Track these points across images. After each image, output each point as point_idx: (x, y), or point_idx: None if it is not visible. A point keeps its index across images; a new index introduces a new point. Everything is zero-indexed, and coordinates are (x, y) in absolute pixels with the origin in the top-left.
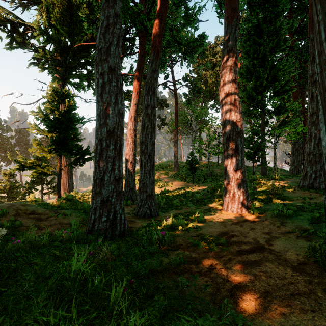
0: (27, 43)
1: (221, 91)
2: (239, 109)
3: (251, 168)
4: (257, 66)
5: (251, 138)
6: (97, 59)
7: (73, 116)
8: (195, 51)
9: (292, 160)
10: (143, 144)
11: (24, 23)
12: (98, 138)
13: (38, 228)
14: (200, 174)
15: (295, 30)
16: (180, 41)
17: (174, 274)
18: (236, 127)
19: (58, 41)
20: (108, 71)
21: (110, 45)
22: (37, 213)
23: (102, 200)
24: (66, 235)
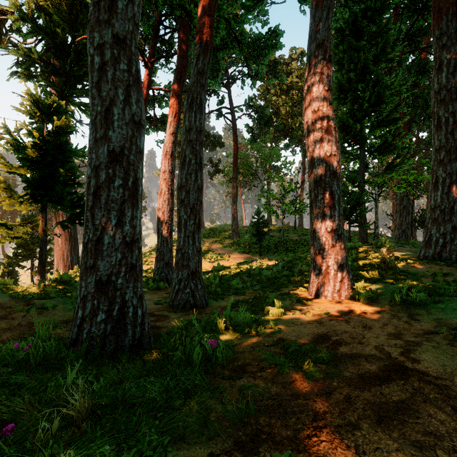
0: (5, 41)
1: (307, 109)
2: (335, 136)
3: None
4: (354, 82)
5: (346, 187)
6: (90, 20)
7: (66, 144)
8: (265, 54)
9: (398, 221)
10: (183, 190)
11: None
12: (92, 165)
13: None
14: (270, 243)
15: (403, 38)
16: (242, 37)
17: (237, 449)
18: (330, 163)
19: (52, 33)
20: (112, 42)
21: None
22: None
23: (98, 281)
24: (20, 352)
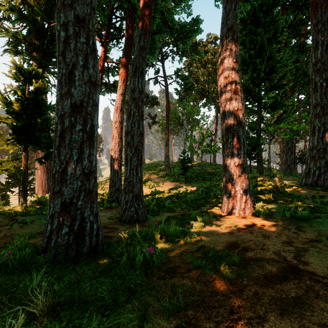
0: None
1: (220, 76)
2: (241, 95)
3: None
4: (253, 57)
5: (248, 134)
6: (58, 4)
7: (42, 101)
8: (189, 36)
9: (284, 159)
10: (129, 135)
11: None
12: (58, 114)
13: None
14: (193, 174)
15: (288, 27)
16: (172, 24)
17: None
18: (237, 115)
19: (33, 20)
20: (74, 21)
21: None
22: None
23: (63, 203)
24: (1, 258)
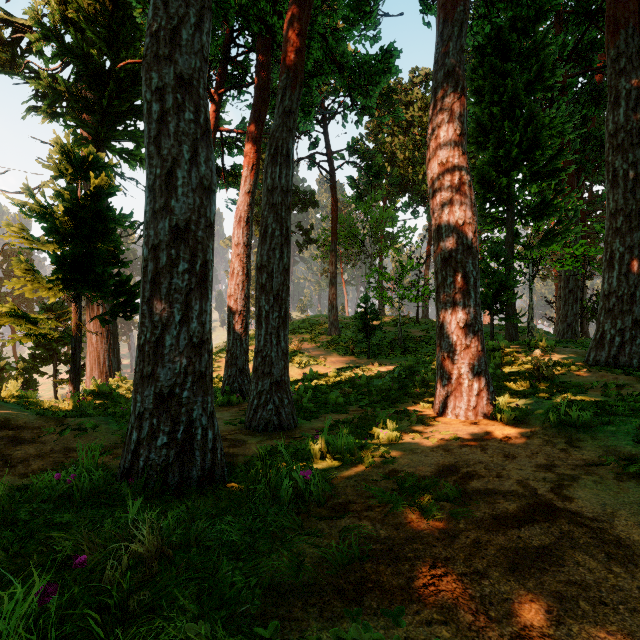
0: (20, 65)
1: (432, 160)
2: (470, 197)
3: (484, 328)
4: (499, 119)
5: (487, 265)
6: (147, 56)
7: (107, 210)
8: (375, 82)
9: (562, 311)
10: (264, 272)
11: (11, 18)
12: (149, 244)
13: (6, 463)
14: (383, 341)
15: (569, 56)
16: (343, 60)
17: (338, 598)
18: (463, 234)
19: (85, 56)
20: (174, 85)
21: (181, 23)
22: (15, 426)
23: (158, 394)
24: (62, 484)
